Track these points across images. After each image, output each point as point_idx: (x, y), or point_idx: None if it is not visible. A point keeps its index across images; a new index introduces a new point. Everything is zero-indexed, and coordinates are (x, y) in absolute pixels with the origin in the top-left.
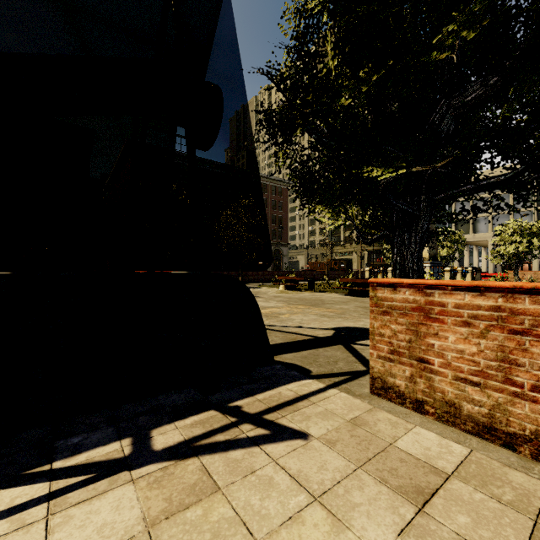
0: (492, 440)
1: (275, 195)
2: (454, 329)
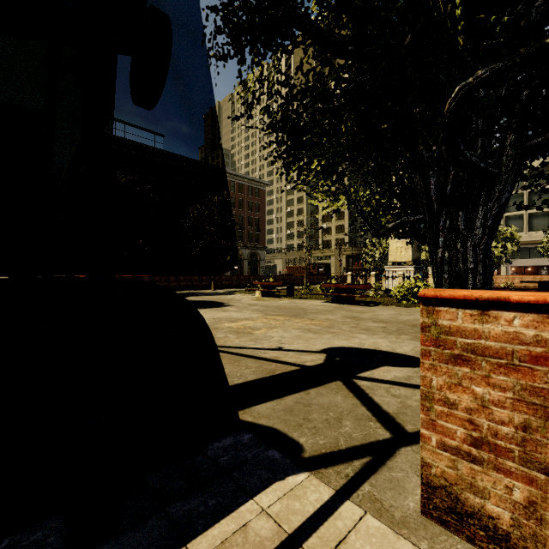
0: None
1: (252, 196)
2: None
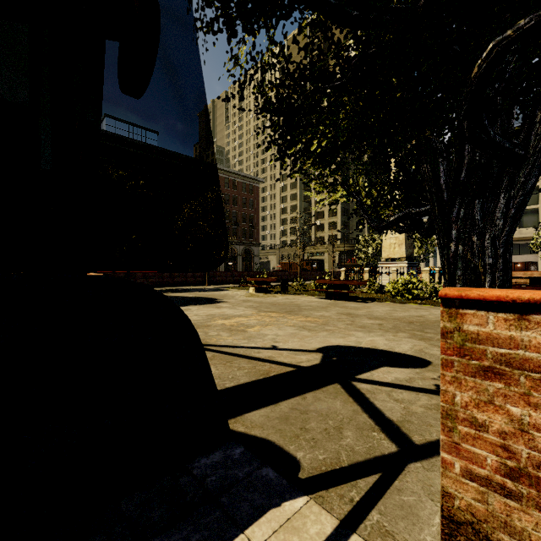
0: None
1: (246, 192)
2: None
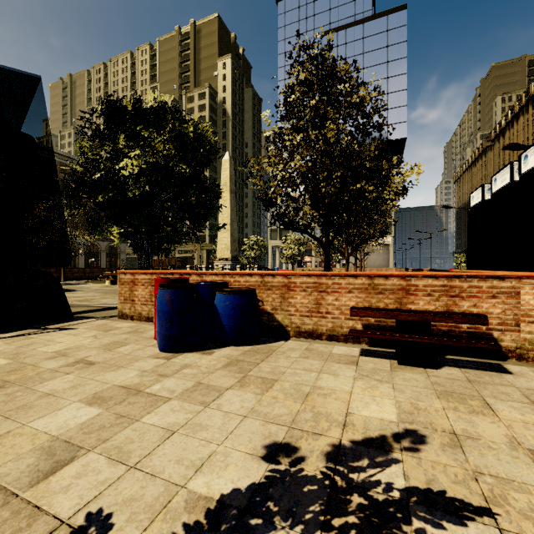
0: (149, 321)
1: None
2: (141, 287)
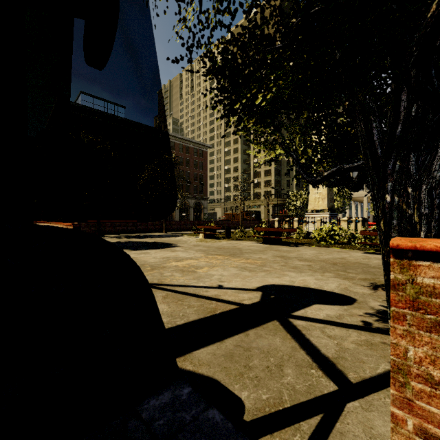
0: None
1: (196, 156)
2: None
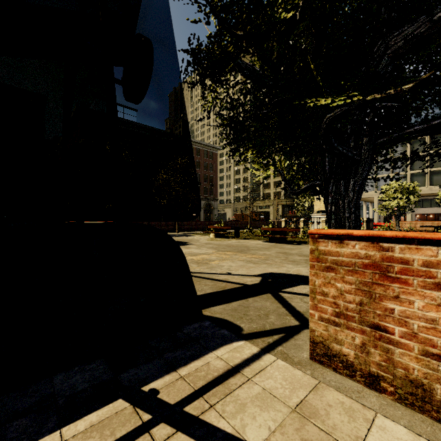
0: None
1: (207, 158)
2: (422, 292)
